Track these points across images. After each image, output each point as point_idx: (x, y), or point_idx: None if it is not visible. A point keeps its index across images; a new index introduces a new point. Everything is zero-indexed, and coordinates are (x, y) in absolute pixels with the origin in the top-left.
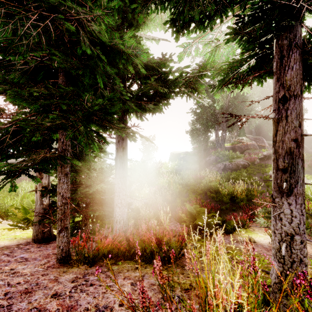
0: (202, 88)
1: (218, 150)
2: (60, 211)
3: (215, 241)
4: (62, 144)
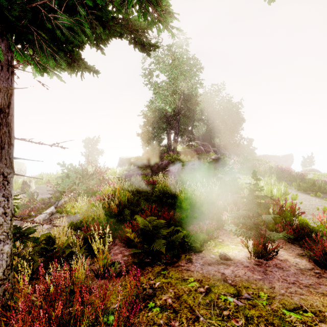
0: (167, 2)
1: (171, 154)
2: None
3: (182, 271)
4: None
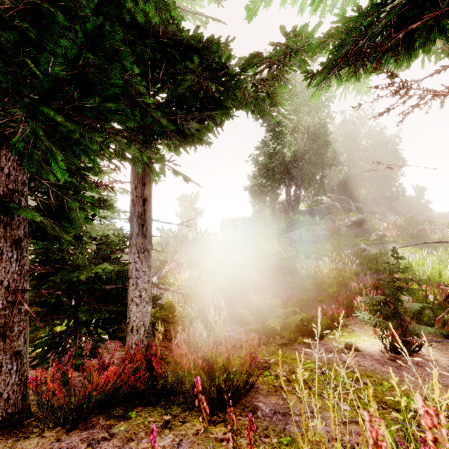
0: (281, 96)
1: (290, 215)
2: (2, 320)
3: (298, 353)
4: (7, 179)
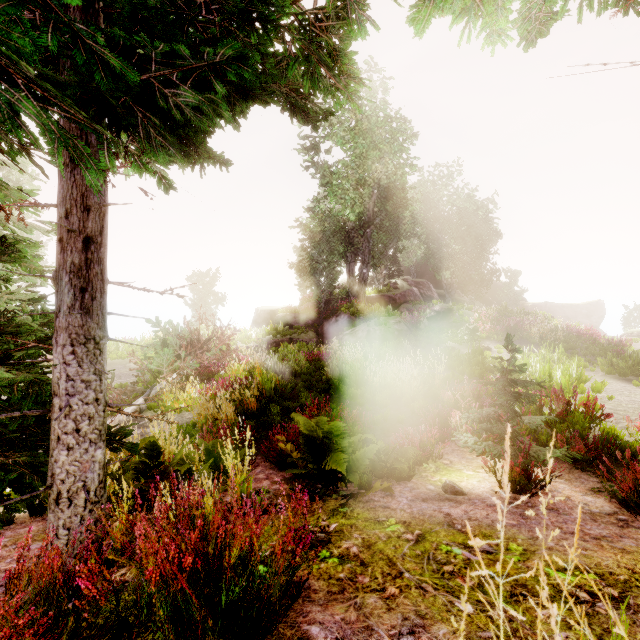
0: (351, 59)
1: (354, 303)
2: None
3: (375, 508)
4: None
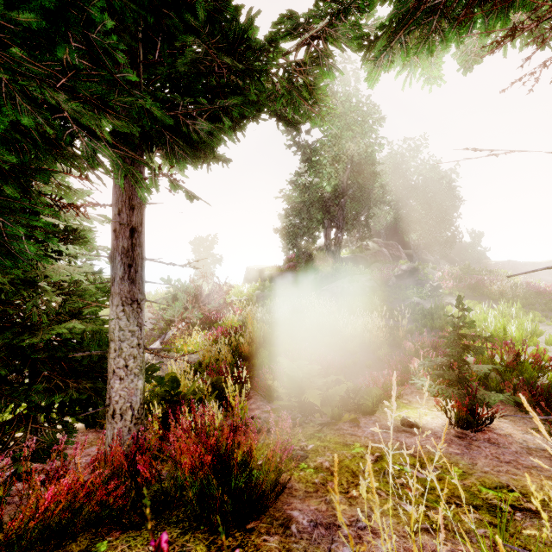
0: (323, 90)
1: (330, 263)
2: None
3: (344, 435)
4: None
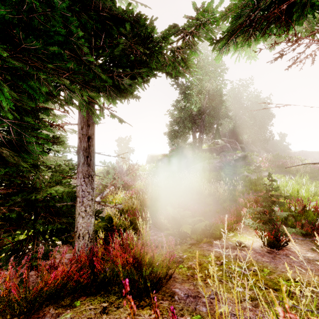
0: (192, 61)
1: (196, 152)
2: None
3: (203, 250)
4: None
